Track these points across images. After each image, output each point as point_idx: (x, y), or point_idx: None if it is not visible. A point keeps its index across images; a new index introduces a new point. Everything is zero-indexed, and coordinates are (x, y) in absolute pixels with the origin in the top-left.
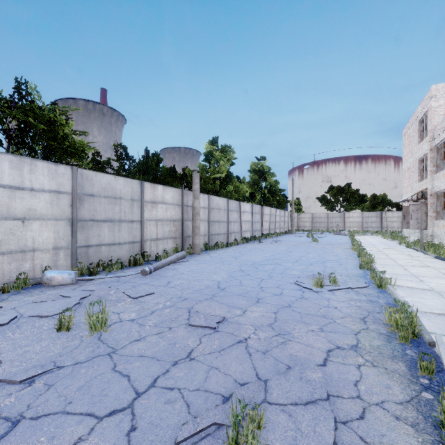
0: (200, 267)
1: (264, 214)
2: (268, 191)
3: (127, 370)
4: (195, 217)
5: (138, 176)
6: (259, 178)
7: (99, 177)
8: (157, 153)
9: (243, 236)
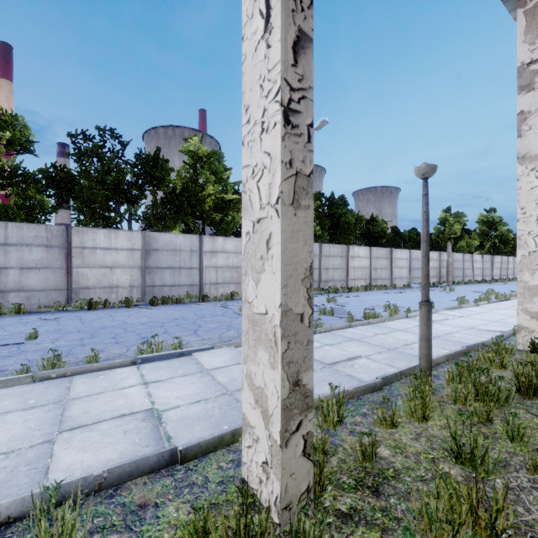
0: (460, 288)
1: (494, 262)
2: (499, 240)
3: (467, 293)
4: (449, 266)
5: (407, 244)
6: (488, 228)
7: (414, 252)
8: (415, 229)
9: (475, 279)
